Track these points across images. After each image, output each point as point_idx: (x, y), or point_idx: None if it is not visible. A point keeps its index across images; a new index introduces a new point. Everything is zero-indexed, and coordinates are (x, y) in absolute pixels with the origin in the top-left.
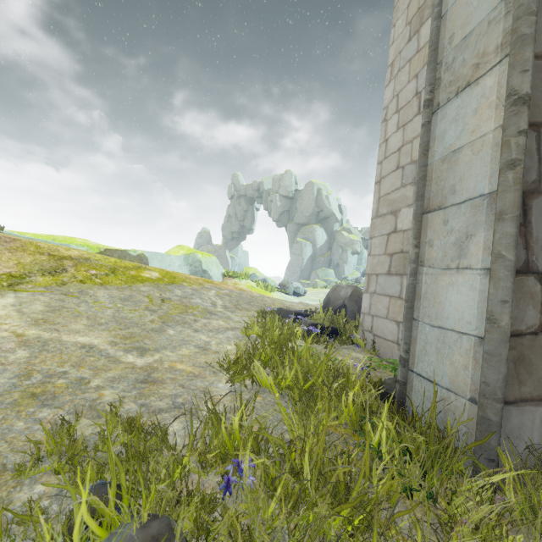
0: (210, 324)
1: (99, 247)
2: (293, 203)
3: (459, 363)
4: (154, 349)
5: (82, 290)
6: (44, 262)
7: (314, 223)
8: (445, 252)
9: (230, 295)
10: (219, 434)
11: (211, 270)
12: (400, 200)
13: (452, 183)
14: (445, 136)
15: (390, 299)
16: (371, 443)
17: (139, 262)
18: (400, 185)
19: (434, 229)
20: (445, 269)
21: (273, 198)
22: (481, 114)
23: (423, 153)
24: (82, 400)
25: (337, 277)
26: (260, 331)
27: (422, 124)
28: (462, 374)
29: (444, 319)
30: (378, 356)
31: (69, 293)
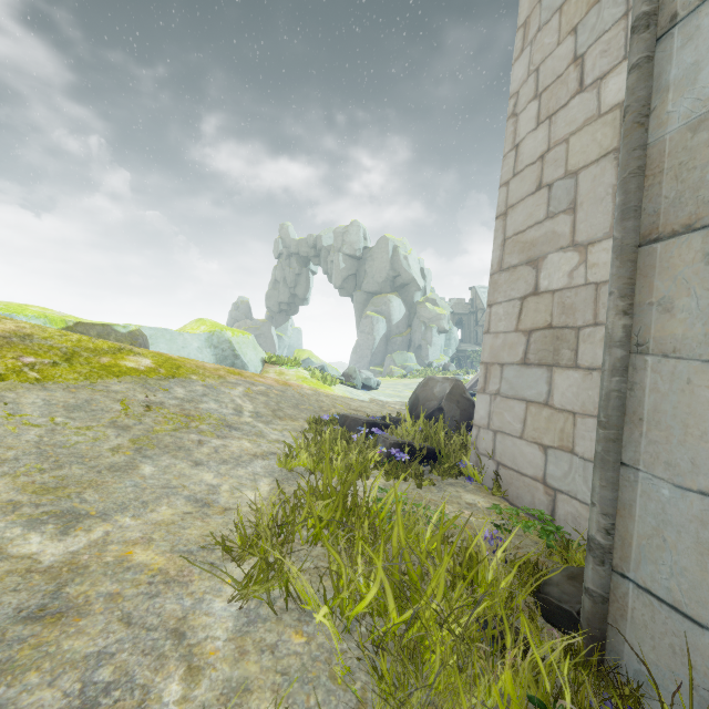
0: (225, 449)
1: (66, 320)
2: (361, 265)
3: None
4: (99, 513)
5: None
6: None
7: (389, 292)
8: None
9: (267, 395)
10: None
11: (245, 354)
12: (544, 240)
13: None
14: (700, 75)
15: (529, 406)
16: None
17: (131, 343)
18: (545, 215)
19: (676, 273)
20: None
21: (334, 258)
22: None
23: (638, 122)
24: None
25: (419, 363)
26: (310, 460)
27: (631, 64)
28: None
29: None
30: (507, 499)
31: None
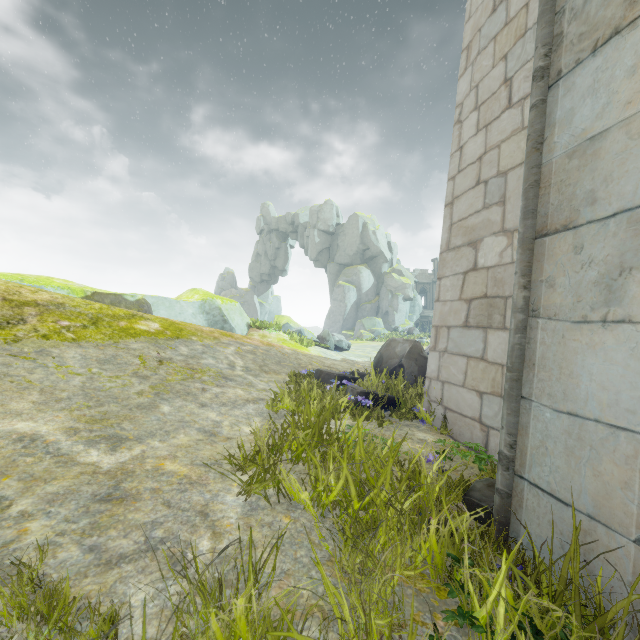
0: (224, 395)
1: (85, 290)
2: (334, 240)
3: (612, 477)
4: (135, 437)
5: (43, 348)
6: None
7: (359, 264)
8: (578, 296)
9: (255, 353)
10: (209, 629)
11: (233, 320)
12: (481, 226)
13: (589, 187)
14: (574, 118)
15: (469, 360)
16: (472, 614)
17: (138, 310)
18: (482, 205)
19: (557, 260)
20: (580, 323)
21: (310, 233)
22: None
23: (535, 147)
24: None
25: (386, 327)
26: (292, 404)
27: (531, 104)
28: (620, 496)
29: (579, 402)
30: (452, 436)
31: (20, 354)
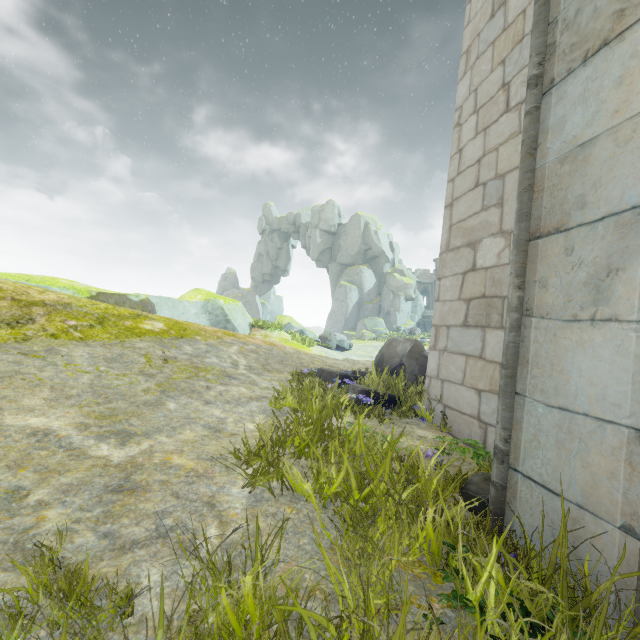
0: (228, 393)
1: (90, 290)
2: (336, 240)
3: (600, 468)
4: (143, 433)
5: (52, 347)
6: (3, 309)
7: (361, 264)
8: (568, 296)
9: (257, 352)
10: (219, 604)
11: (235, 319)
12: (480, 227)
13: (580, 192)
14: (566, 125)
15: (468, 359)
16: (466, 596)
17: (142, 310)
18: (481, 207)
19: (549, 261)
20: (571, 321)
21: (312, 233)
22: (631, 84)
23: (529, 153)
24: (5, 532)
25: (388, 327)
26: (294, 402)
27: (526, 111)
28: (607, 486)
29: (569, 397)
30: (451, 434)
31: (30, 352)
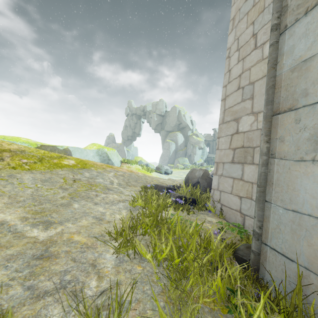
0: (107, 198)
1: (37, 144)
2: (164, 119)
3: None
4: (58, 222)
5: (12, 174)
6: None
7: (176, 131)
8: (298, 146)
9: (124, 176)
10: None
11: (113, 159)
12: (240, 110)
13: (304, 87)
14: (295, 50)
15: (234, 180)
16: None
17: (64, 154)
18: (241, 100)
19: (285, 127)
20: (299, 161)
21: (152, 116)
22: None
23: (272, 67)
24: None
25: (190, 162)
26: (142, 203)
27: (270, 44)
28: None
29: (299, 204)
30: (225, 219)
31: None
